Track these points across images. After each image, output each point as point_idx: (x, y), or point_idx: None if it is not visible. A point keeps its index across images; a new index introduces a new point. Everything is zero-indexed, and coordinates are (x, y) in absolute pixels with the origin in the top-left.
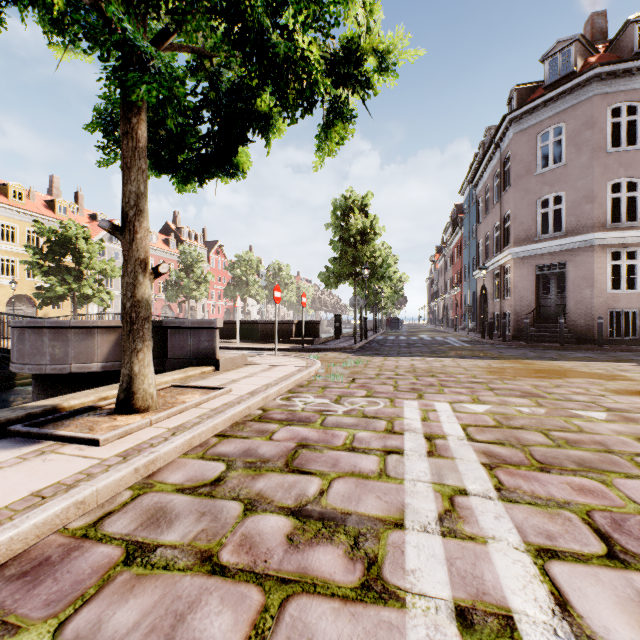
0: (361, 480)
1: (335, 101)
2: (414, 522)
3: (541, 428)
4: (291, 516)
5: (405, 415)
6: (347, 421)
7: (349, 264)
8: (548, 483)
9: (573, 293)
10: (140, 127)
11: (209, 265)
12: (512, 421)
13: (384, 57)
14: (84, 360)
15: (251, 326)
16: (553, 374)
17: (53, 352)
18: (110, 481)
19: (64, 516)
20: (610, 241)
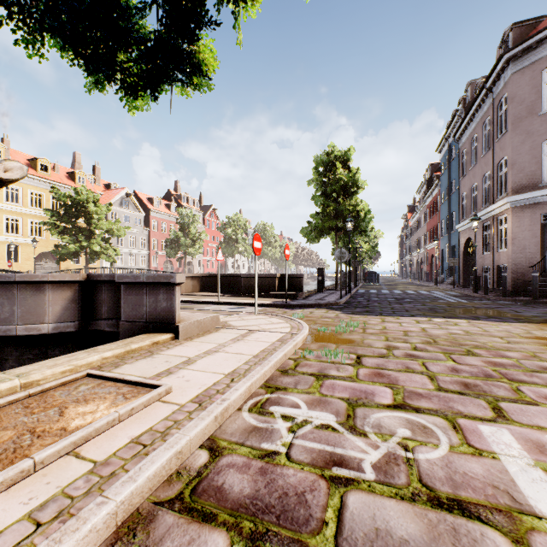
0: None
1: None
2: None
3: None
4: None
5: (531, 499)
6: (401, 528)
7: (331, 218)
8: None
9: None
10: None
11: (204, 226)
12: None
13: None
14: (33, 320)
15: (235, 279)
16: None
17: None
18: None
19: None
20: None
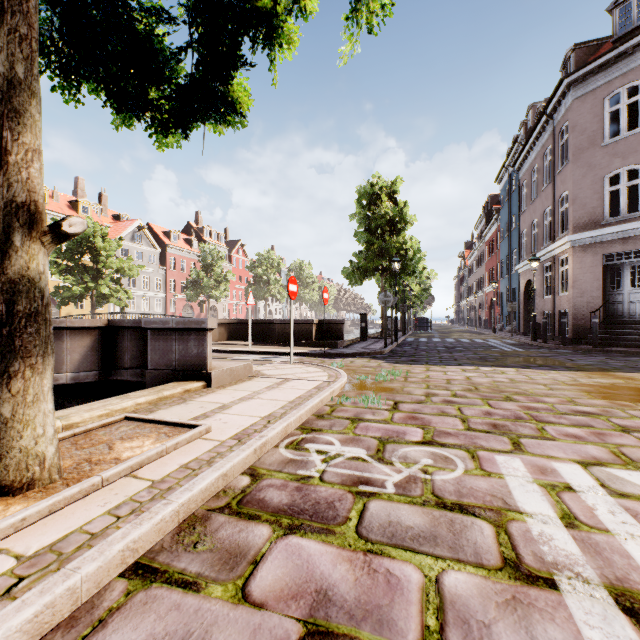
0: None
1: None
2: None
3: None
4: None
5: (519, 502)
6: (410, 520)
7: (376, 257)
8: None
9: None
10: None
11: (230, 264)
12: None
13: None
14: None
15: (267, 326)
16: None
17: None
18: None
19: None
20: None
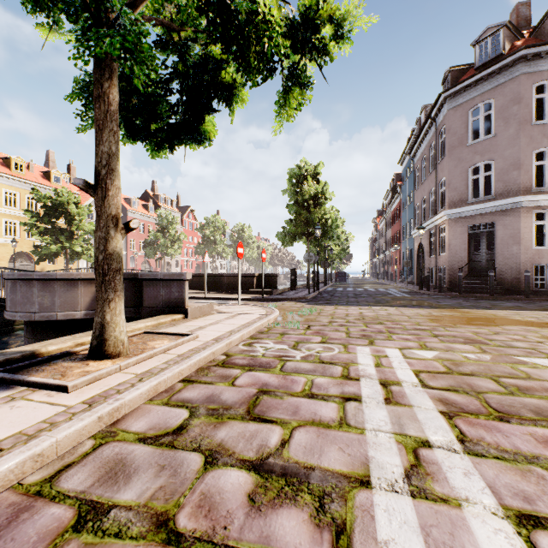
0: (322, 429)
1: (293, 67)
2: (380, 479)
3: (490, 374)
4: (252, 471)
5: (359, 361)
6: (305, 367)
7: (303, 225)
8: (511, 434)
9: (501, 250)
10: (111, 91)
11: (182, 227)
12: (461, 367)
13: (340, 24)
14: (69, 308)
15: (218, 279)
16: (490, 322)
17: (41, 301)
18: (71, 431)
19: (19, 471)
20: (535, 203)
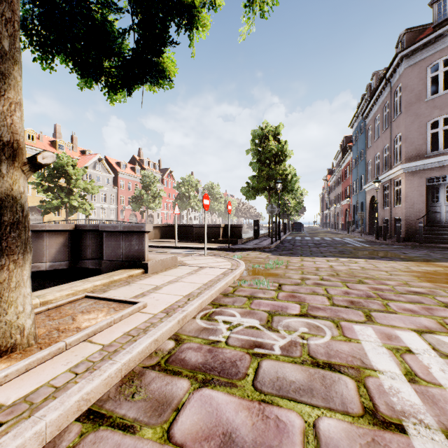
0: None
1: None
2: None
3: None
4: None
5: (373, 362)
6: (292, 376)
7: (265, 180)
8: None
9: None
10: None
11: (163, 185)
12: None
13: None
14: (34, 260)
15: (188, 229)
16: None
17: None
18: None
19: None
20: None
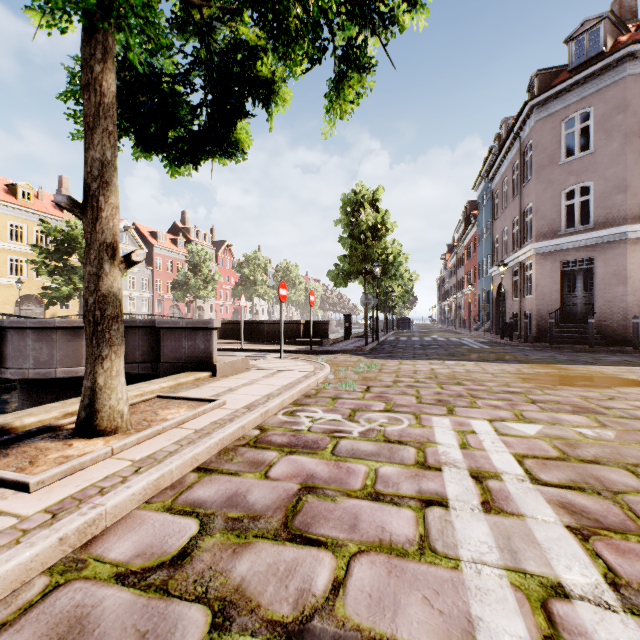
0: (395, 559)
1: (349, 46)
2: None
3: (623, 462)
4: None
5: (438, 439)
6: (365, 448)
7: (359, 261)
8: None
9: (602, 291)
10: (105, 78)
11: (217, 265)
12: (579, 450)
13: None
14: (71, 364)
15: (257, 326)
16: (598, 382)
17: (37, 355)
18: (10, 567)
19: None
20: None
